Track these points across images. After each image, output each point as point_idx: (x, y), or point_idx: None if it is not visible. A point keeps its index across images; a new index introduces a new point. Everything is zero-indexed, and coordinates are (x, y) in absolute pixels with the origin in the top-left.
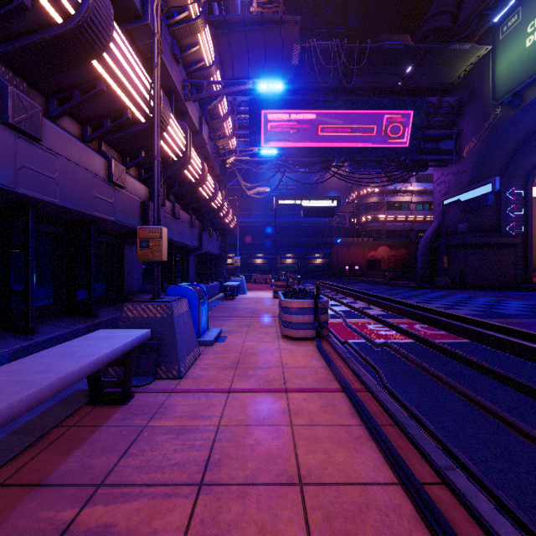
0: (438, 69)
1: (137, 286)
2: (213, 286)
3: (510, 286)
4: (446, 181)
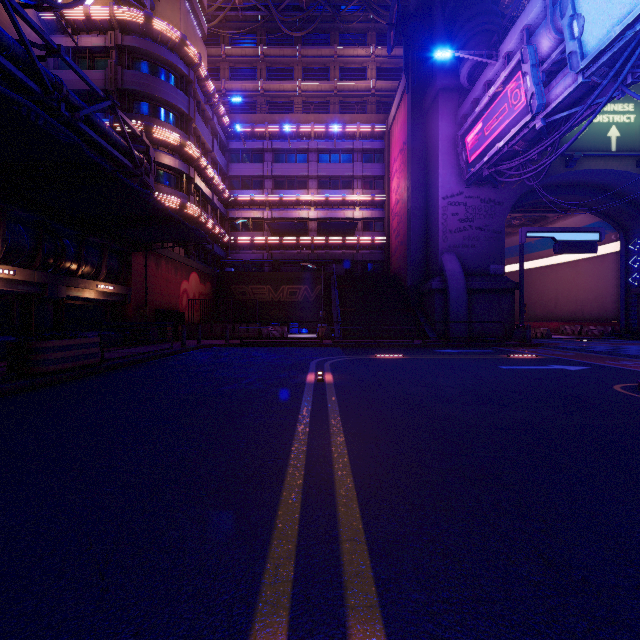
0: None
1: None
2: None
3: None
4: (469, 205)
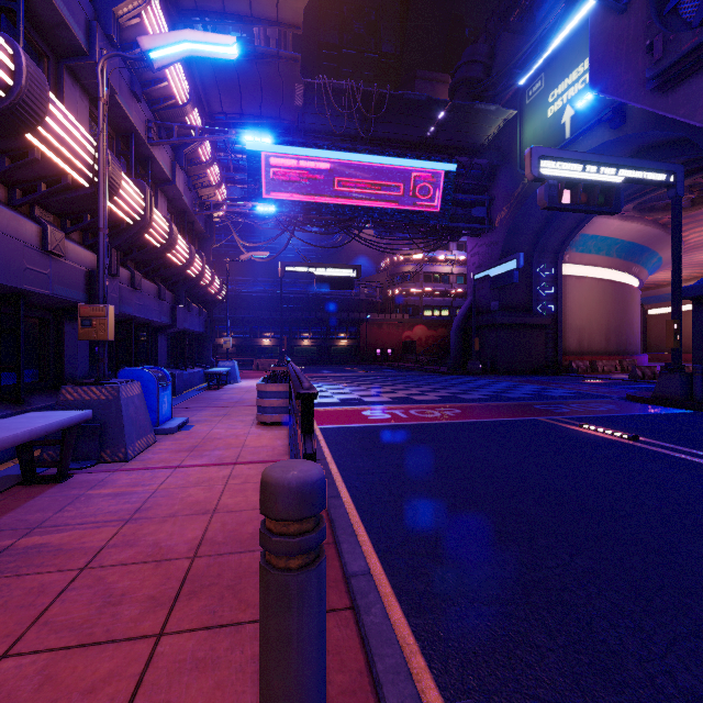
0: (466, 128)
1: (82, 371)
2: (194, 373)
3: (540, 371)
4: (480, 252)
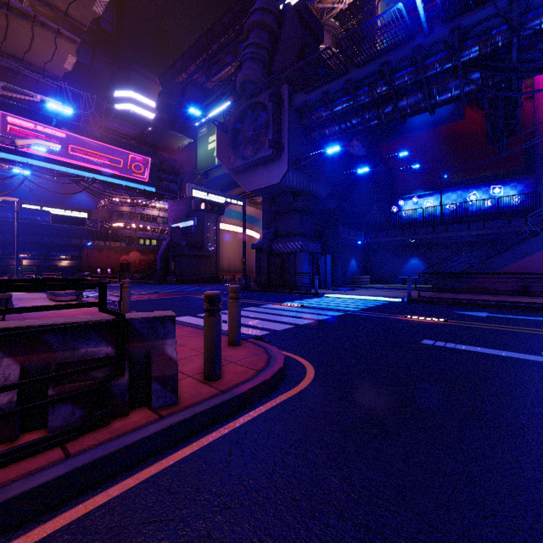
0: (166, 139)
1: None
2: None
3: (208, 281)
4: (176, 210)
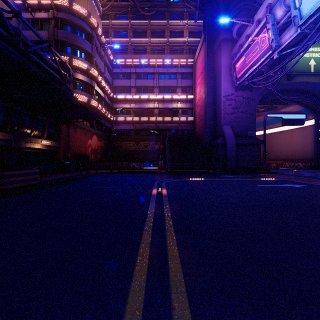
0: None
1: None
2: None
3: None
4: (237, 100)
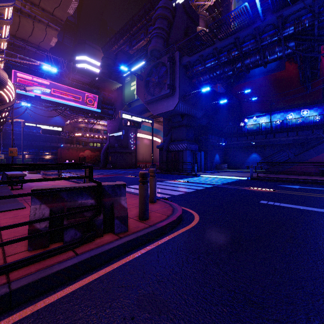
0: (106, 84)
1: None
2: None
3: (130, 167)
4: (112, 126)
